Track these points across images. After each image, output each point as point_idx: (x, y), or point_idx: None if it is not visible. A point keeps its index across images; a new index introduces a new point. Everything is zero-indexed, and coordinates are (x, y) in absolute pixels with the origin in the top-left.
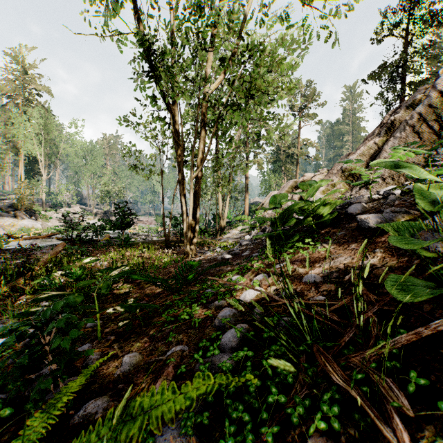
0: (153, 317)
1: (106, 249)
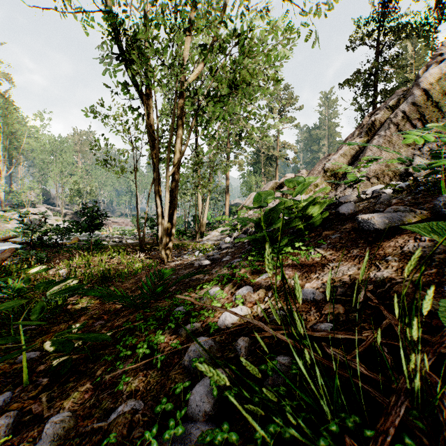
0: (107, 346)
1: (71, 254)
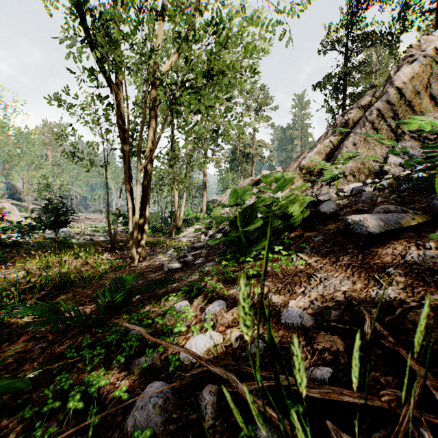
0: (37, 385)
1: (32, 253)
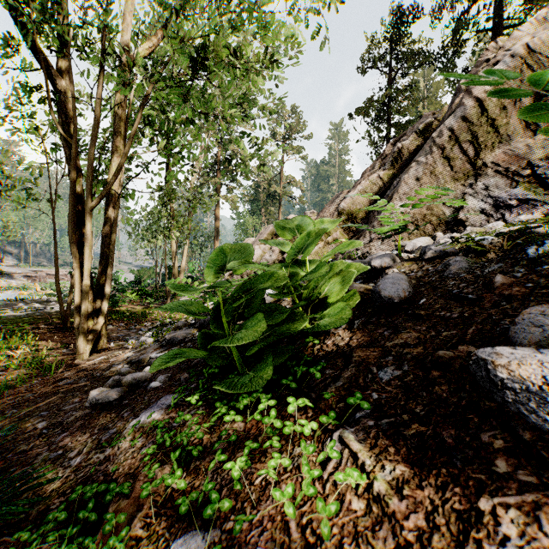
0: None
1: None
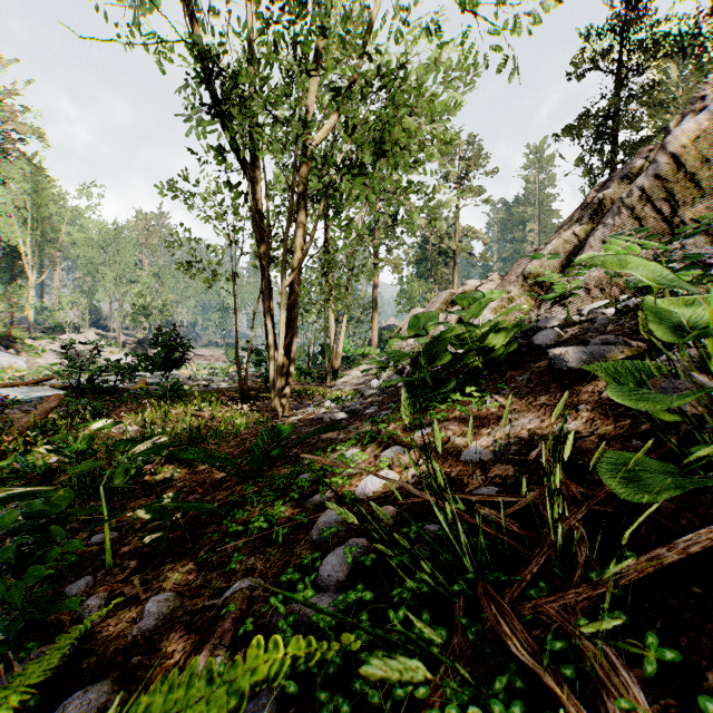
0: (208, 524)
1: (138, 404)
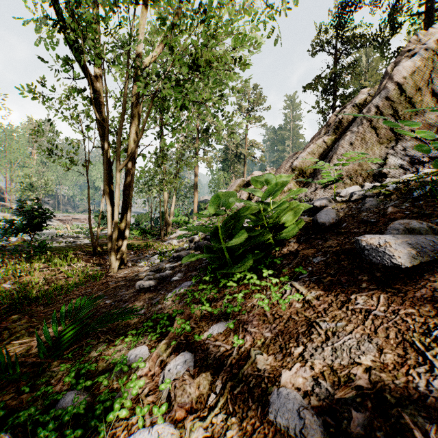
0: None
1: (4, 260)
